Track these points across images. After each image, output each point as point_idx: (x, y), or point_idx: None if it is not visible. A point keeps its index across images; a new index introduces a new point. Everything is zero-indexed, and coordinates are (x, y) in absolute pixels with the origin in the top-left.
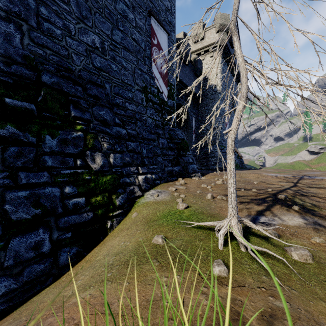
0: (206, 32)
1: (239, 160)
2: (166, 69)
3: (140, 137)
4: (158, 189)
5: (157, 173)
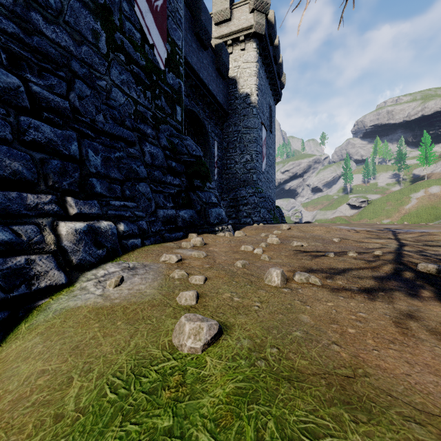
0: (234, 10)
1: (278, 213)
2: (164, 2)
3: (83, 121)
4: (129, 260)
5: (134, 221)
